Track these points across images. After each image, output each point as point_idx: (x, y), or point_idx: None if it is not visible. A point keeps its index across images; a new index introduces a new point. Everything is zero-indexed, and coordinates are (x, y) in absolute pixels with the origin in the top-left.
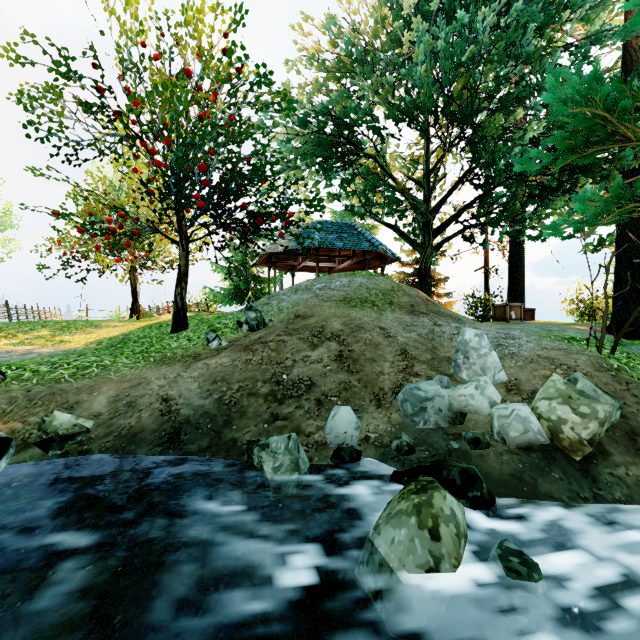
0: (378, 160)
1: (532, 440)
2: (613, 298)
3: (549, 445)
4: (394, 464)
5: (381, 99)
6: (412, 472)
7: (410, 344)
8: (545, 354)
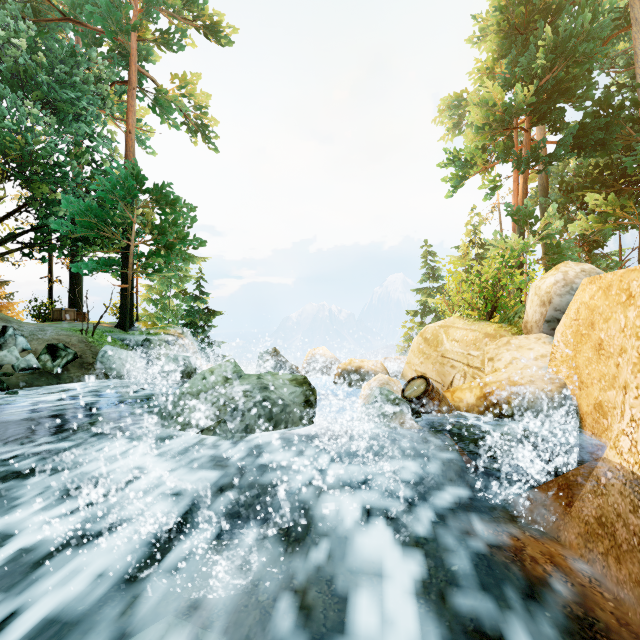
0: None
1: (33, 368)
2: (120, 309)
3: (44, 371)
4: None
5: None
6: None
7: None
8: (58, 337)
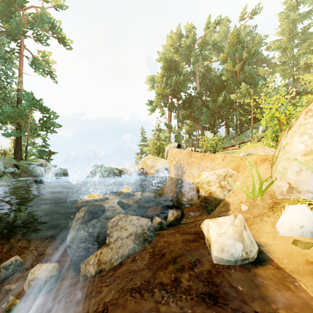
0: None
1: (13, 172)
2: (15, 151)
3: (14, 173)
4: None
5: None
6: None
7: None
8: (8, 162)
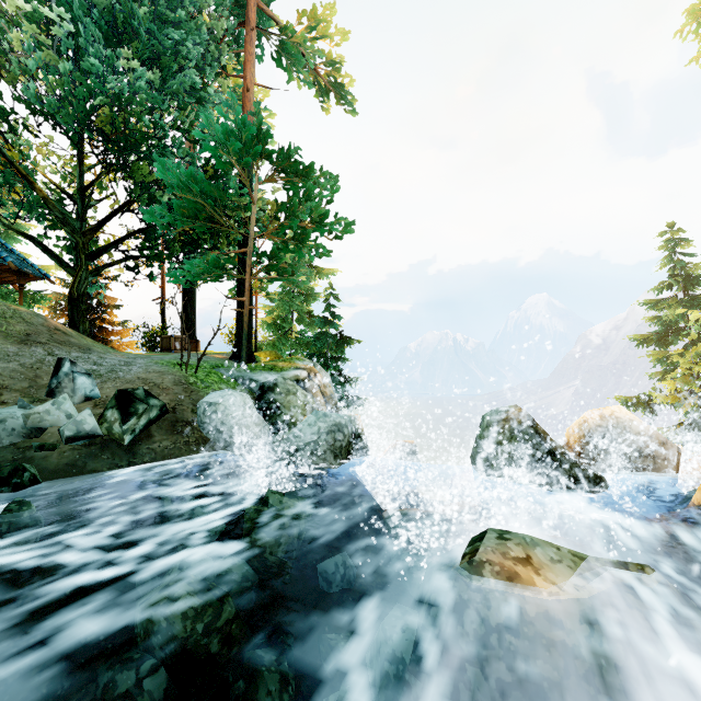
0: (5, 152)
1: (86, 436)
2: (235, 334)
3: (110, 439)
4: None
5: (7, 80)
6: None
7: (5, 374)
8: (145, 376)
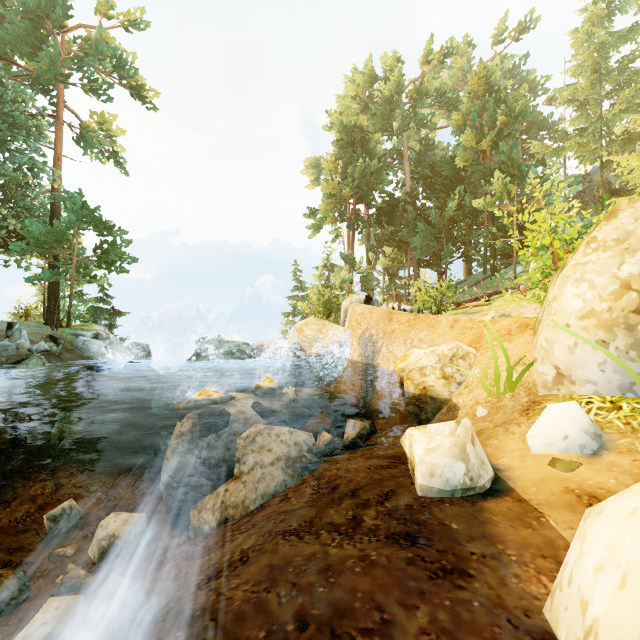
0: None
1: (47, 350)
2: (47, 309)
3: (49, 353)
4: (5, 365)
5: None
6: (18, 362)
7: None
8: (36, 331)
